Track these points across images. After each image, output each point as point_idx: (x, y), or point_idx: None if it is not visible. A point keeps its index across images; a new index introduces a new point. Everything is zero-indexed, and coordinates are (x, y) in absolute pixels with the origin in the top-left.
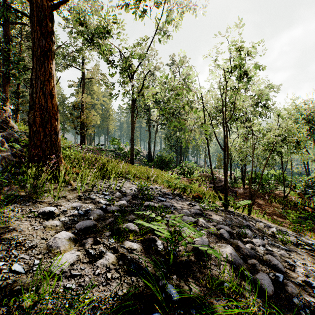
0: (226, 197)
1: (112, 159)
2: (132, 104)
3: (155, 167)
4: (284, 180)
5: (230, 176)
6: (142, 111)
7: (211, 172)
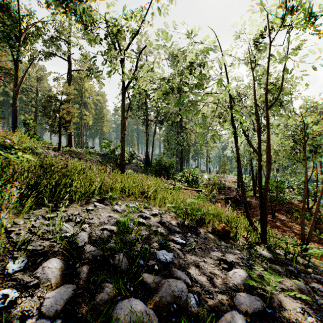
0: (264, 228)
1: (96, 165)
2: (123, 92)
3: (153, 173)
4: (307, 189)
5: (237, 183)
6: (139, 110)
7: (242, 187)
